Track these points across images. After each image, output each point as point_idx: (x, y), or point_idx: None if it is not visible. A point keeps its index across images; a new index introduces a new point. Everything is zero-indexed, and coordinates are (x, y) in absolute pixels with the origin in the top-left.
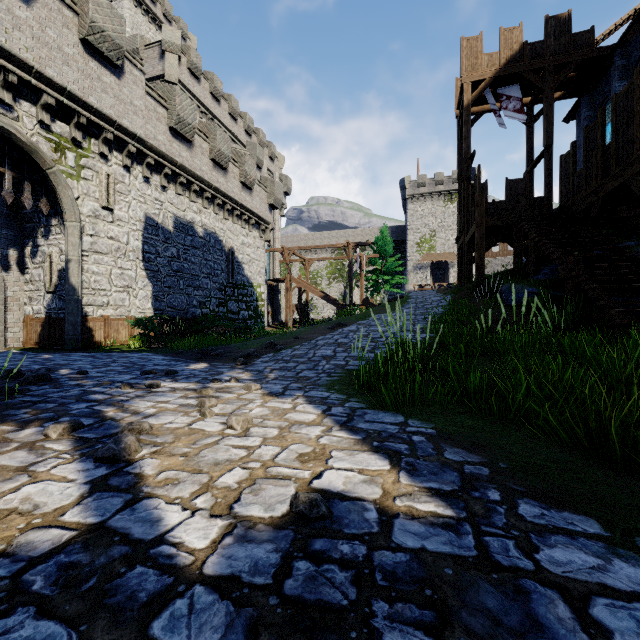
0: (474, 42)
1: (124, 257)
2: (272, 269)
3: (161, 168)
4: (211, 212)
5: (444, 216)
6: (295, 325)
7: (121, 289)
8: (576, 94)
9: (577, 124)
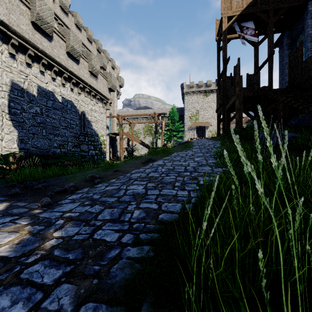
0: None
1: None
2: (112, 128)
3: (26, 50)
4: (68, 87)
5: (203, 103)
6: (125, 159)
7: None
8: (281, 30)
9: (279, 49)
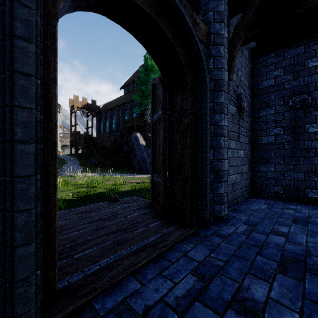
0: (77, 97)
1: None
2: None
3: None
4: None
5: None
6: None
7: None
8: (96, 114)
9: (96, 118)
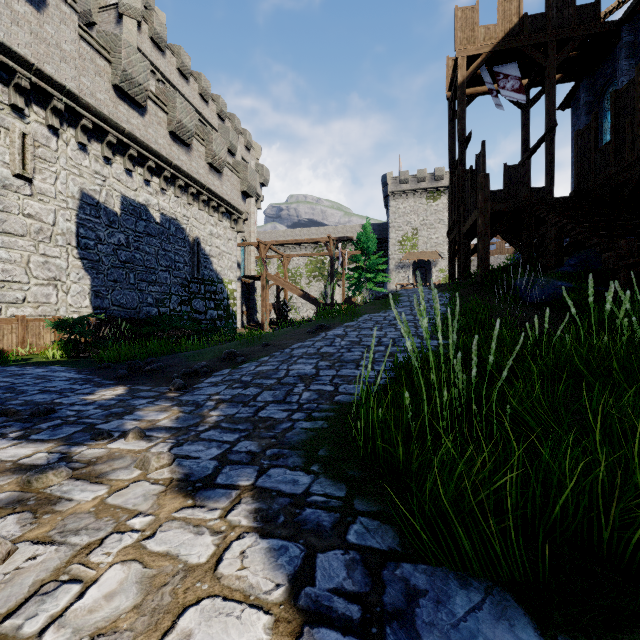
0: (470, 12)
1: (49, 241)
2: (247, 265)
3: (103, 135)
4: (171, 195)
5: (426, 214)
6: (272, 326)
7: (44, 282)
8: (575, 77)
9: (573, 112)
